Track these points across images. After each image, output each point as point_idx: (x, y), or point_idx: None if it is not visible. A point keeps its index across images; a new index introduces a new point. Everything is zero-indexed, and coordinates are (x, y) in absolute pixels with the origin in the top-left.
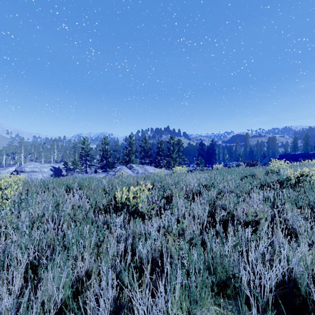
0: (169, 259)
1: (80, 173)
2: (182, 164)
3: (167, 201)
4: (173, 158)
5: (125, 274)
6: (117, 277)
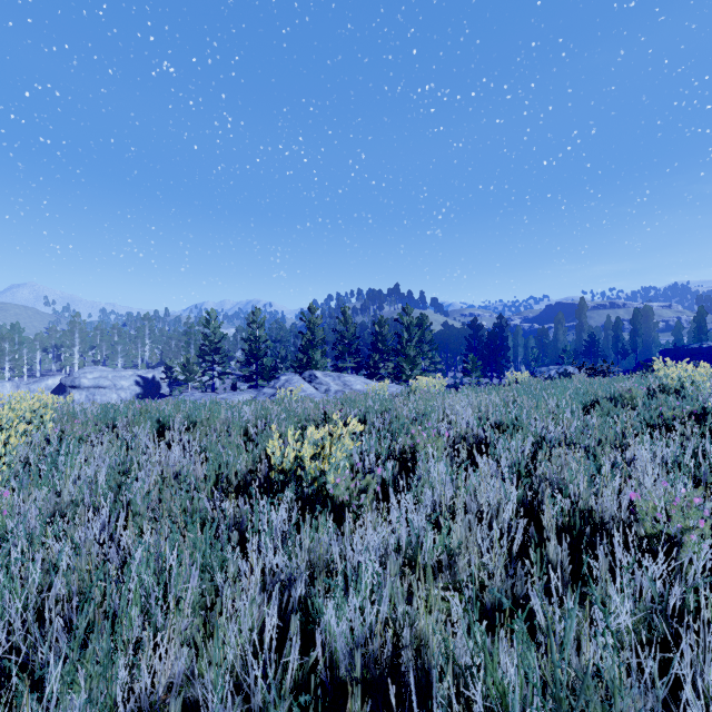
0: None
1: (201, 390)
2: (430, 371)
3: (401, 463)
4: (408, 358)
5: None
6: None
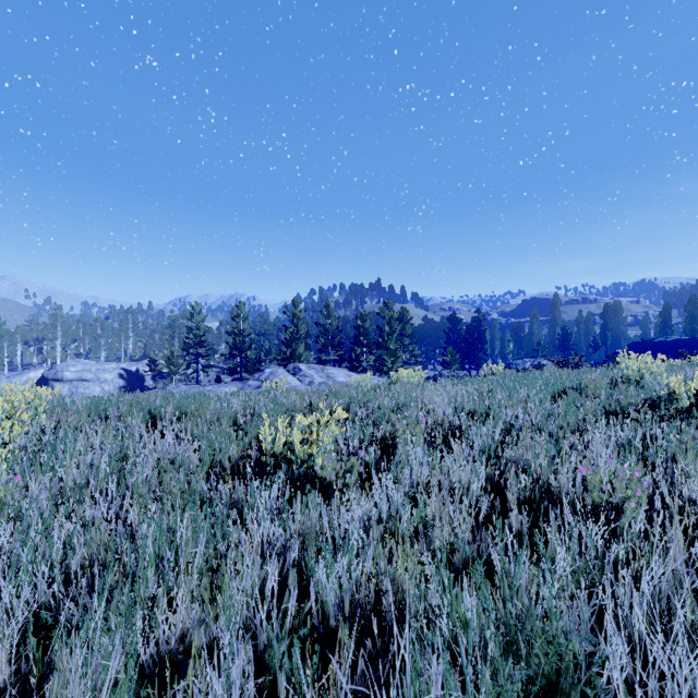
0: (407, 631)
1: (185, 383)
2: (411, 363)
3: (382, 449)
4: (389, 351)
5: (281, 653)
6: (260, 658)
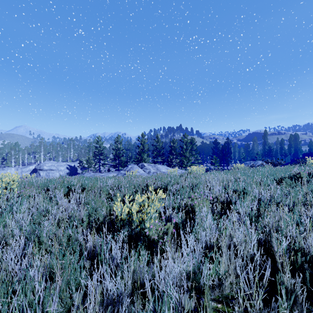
0: None
1: (94, 171)
2: (196, 163)
3: (185, 212)
4: (186, 157)
5: None
6: None
